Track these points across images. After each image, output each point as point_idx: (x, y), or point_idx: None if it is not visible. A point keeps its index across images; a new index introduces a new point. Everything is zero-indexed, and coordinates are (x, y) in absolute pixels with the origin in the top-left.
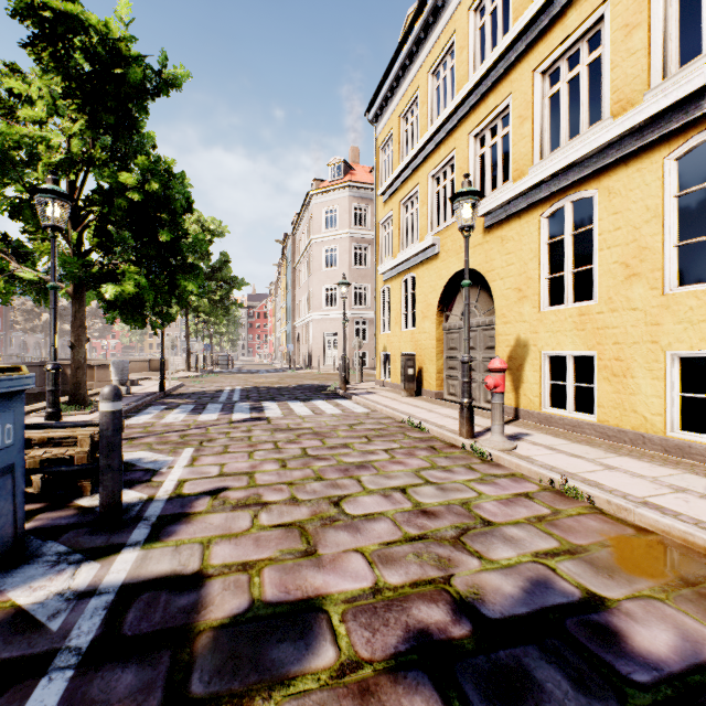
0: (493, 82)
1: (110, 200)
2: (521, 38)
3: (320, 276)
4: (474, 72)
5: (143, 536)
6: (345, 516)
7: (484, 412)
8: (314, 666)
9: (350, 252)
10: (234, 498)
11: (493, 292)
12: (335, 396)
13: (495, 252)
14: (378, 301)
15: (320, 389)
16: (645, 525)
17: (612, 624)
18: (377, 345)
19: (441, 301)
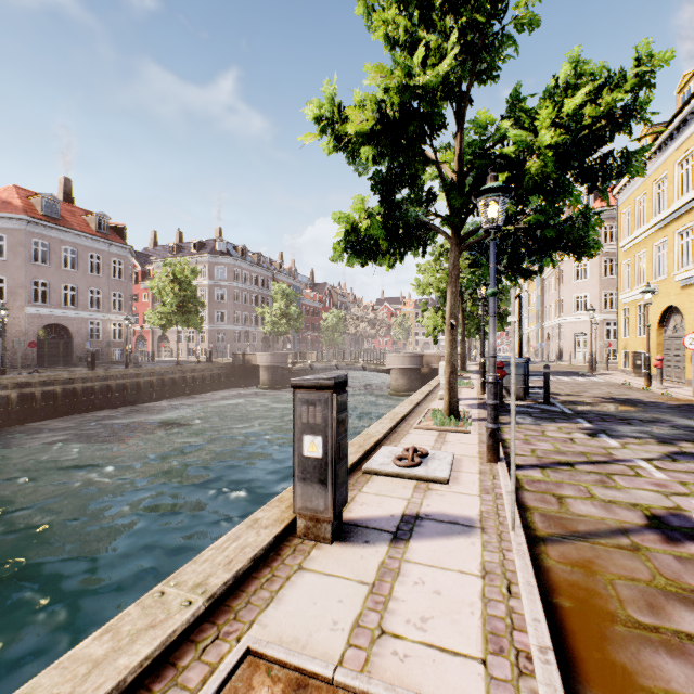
0: (683, 212)
1: (479, 292)
2: (693, 199)
3: (570, 287)
4: (677, 197)
5: (538, 390)
6: (587, 392)
7: (679, 383)
8: (581, 396)
9: (599, 265)
10: (554, 389)
11: (684, 321)
12: (585, 376)
13: (685, 300)
14: (620, 316)
15: (573, 373)
16: (680, 398)
17: (640, 400)
18: (619, 346)
19: (660, 321)
